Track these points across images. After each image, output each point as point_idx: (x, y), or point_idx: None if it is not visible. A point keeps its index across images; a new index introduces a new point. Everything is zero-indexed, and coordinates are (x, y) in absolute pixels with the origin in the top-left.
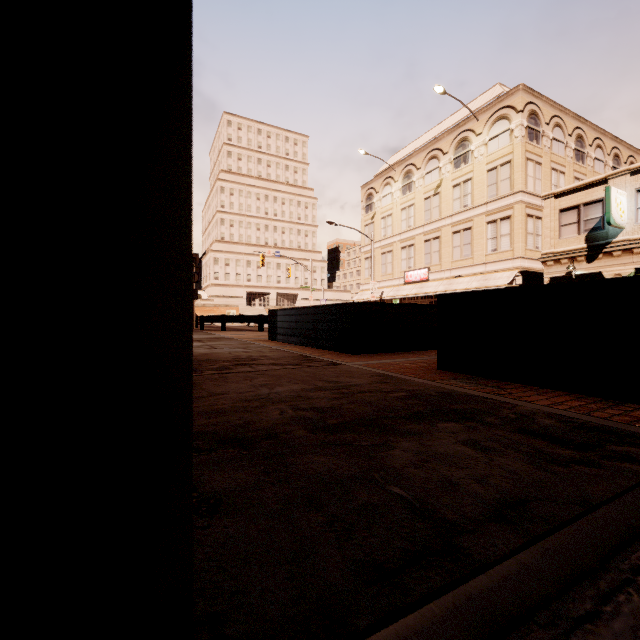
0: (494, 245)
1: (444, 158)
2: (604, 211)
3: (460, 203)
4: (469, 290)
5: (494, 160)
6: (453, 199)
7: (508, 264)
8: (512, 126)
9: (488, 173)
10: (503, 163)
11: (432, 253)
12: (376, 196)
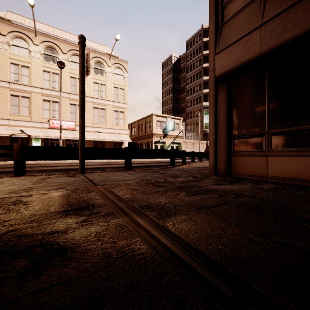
0: (117, 122)
1: None
2: (166, 125)
3: (98, 93)
4: (115, 140)
5: (117, 84)
6: (94, 89)
7: (124, 132)
8: (124, 75)
9: (114, 88)
10: (121, 88)
11: (77, 113)
12: (1, 37)
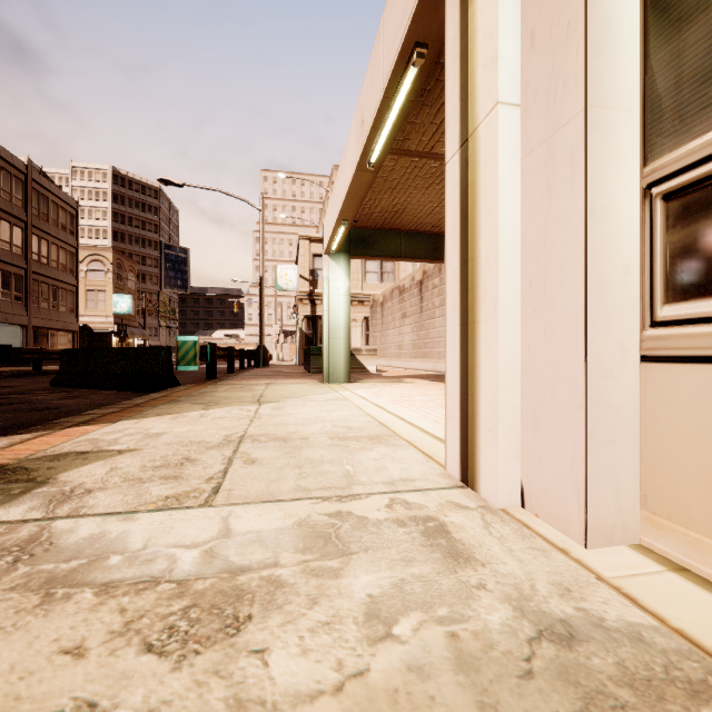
0: None
1: None
2: None
3: None
4: None
5: None
6: None
7: None
8: None
9: None
10: None
11: None
12: None
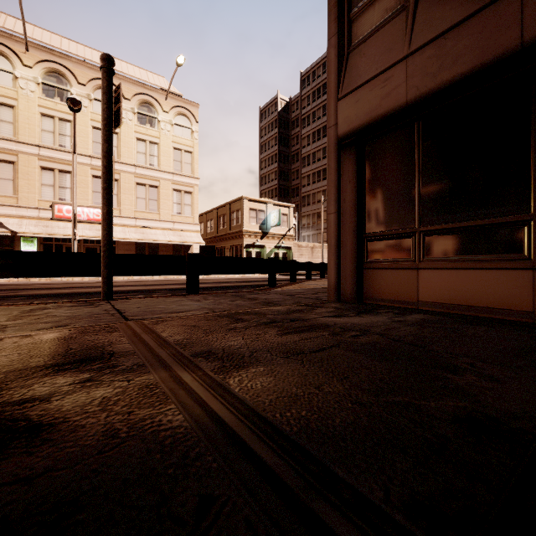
0: (179, 209)
1: (125, 102)
2: (265, 217)
3: (146, 159)
4: (176, 243)
5: (179, 143)
6: (137, 151)
7: (192, 227)
8: (193, 128)
9: (174, 150)
10: (187, 150)
11: None
12: None
